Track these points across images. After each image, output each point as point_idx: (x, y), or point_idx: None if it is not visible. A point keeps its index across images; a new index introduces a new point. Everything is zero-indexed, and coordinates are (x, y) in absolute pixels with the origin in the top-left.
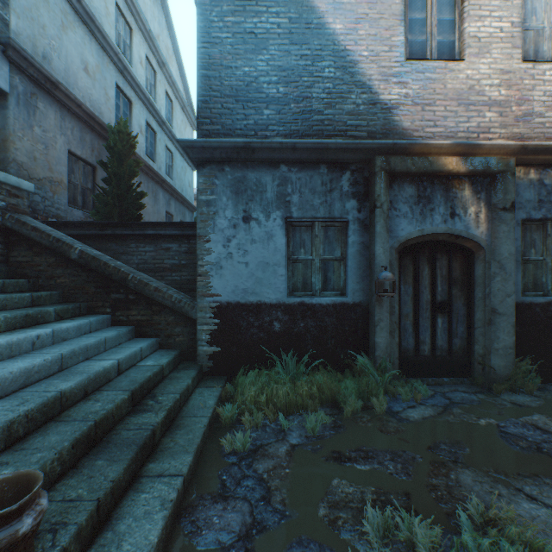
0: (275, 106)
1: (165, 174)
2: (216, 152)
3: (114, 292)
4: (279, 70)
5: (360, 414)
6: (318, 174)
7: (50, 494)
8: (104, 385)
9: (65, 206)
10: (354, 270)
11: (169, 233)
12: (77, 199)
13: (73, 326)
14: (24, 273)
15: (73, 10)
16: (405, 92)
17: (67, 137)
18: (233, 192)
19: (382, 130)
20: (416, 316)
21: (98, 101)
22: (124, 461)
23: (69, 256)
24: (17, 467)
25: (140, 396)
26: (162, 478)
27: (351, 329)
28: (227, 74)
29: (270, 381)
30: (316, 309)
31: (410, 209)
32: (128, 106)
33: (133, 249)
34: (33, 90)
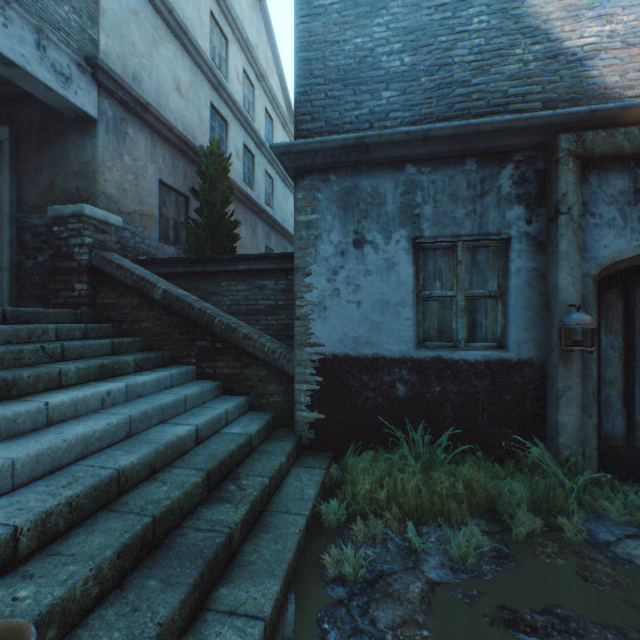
0: (398, 84)
1: (264, 203)
2: (318, 156)
3: (199, 339)
4: (403, 33)
5: (540, 538)
6: (462, 173)
7: (78, 632)
8: (178, 458)
9: (156, 242)
10: (520, 311)
11: (264, 267)
12: (169, 234)
13: (151, 380)
14: (110, 317)
15: (165, 24)
16: (610, 29)
17: (158, 165)
18: (340, 208)
19: (568, 95)
20: (628, 383)
21: (191, 123)
22: (183, 586)
23: (152, 297)
24: (39, 586)
25: (219, 477)
26: (234, 618)
27: (515, 400)
28: (332, 52)
29: (391, 468)
30: (458, 367)
31: (621, 212)
32: (223, 128)
33: (224, 288)
34: (122, 115)
